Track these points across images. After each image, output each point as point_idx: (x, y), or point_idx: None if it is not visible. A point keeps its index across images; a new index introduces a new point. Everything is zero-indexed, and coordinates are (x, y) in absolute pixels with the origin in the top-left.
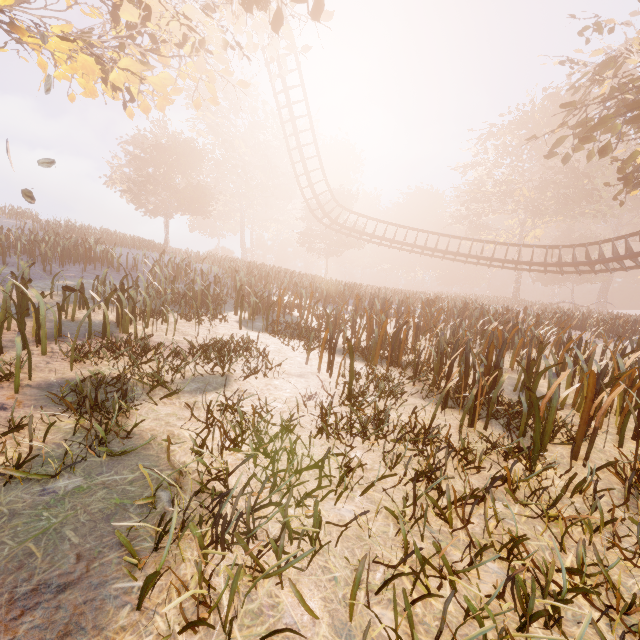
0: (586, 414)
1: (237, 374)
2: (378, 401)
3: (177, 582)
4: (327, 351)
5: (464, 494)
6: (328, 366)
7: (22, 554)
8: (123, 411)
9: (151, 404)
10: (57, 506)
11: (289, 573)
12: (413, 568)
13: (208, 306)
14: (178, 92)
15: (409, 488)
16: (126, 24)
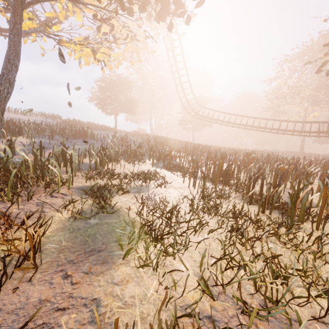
0: (322, 207)
1: (152, 186)
2: (217, 200)
3: (136, 254)
4: (193, 177)
5: (255, 239)
6: (193, 184)
7: (85, 240)
8: (108, 198)
9: (118, 196)
10: (92, 228)
11: (177, 256)
12: (227, 261)
13: (137, 157)
14: (124, 59)
15: (229, 234)
16: (103, 32)
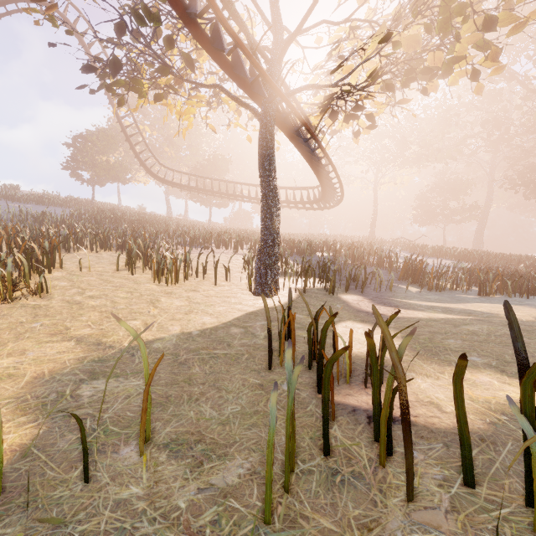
0: None
1: None
2: None
3: None
4: None
5: None
6: None
7: None
8: None
9: None
10: None
11: None
12: None
13: None
14: None
15: None
16: None
